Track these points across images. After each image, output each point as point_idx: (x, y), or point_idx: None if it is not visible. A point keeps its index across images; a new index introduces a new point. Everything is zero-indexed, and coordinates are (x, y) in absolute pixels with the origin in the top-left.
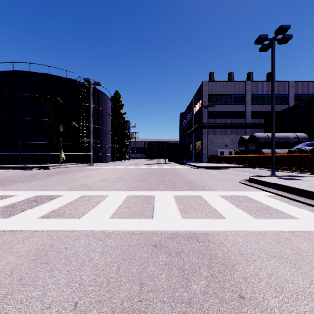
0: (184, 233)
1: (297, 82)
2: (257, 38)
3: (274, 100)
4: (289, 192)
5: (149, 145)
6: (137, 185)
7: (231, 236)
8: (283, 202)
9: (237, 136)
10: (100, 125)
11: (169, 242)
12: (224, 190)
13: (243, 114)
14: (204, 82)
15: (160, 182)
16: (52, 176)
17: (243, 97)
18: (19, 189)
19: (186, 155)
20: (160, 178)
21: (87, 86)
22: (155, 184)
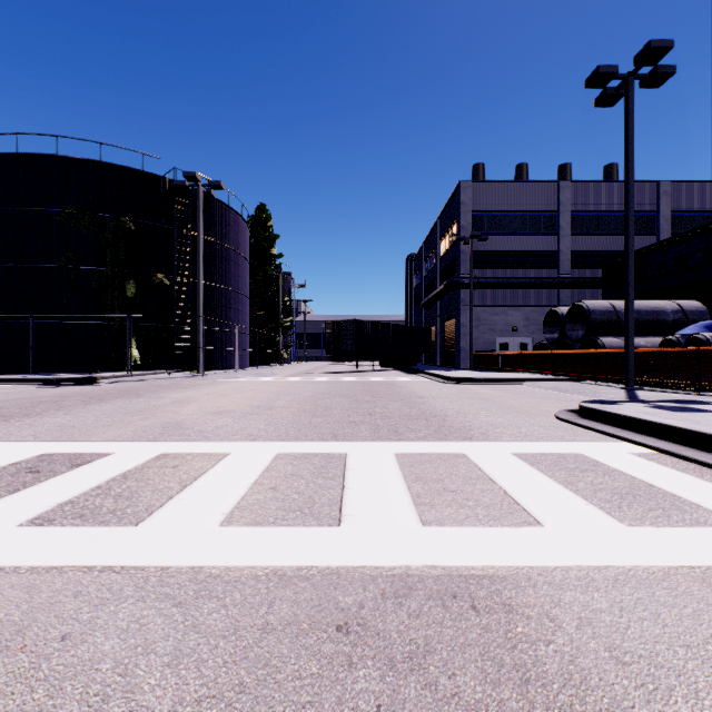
0: (430, 577)
1: (676, 184)
2: (593, 72)
3: (631, 220)
4: (690, 445)
5: (337, 330)
6: (305, 424)
7: (573, 589)
8: (684, 474)
9: (540, 308)
10: (222, 282)
11: (386, 611)
12: (522, 438)
13: (552, 256)
14: (463, 184)
15: (362, 417)
16: (100, 402)
17: (553, 219)
18: (6, 435)
19: (422, 351)
20: (362, 406)
21: (192, 191)
22: (349, 423)
